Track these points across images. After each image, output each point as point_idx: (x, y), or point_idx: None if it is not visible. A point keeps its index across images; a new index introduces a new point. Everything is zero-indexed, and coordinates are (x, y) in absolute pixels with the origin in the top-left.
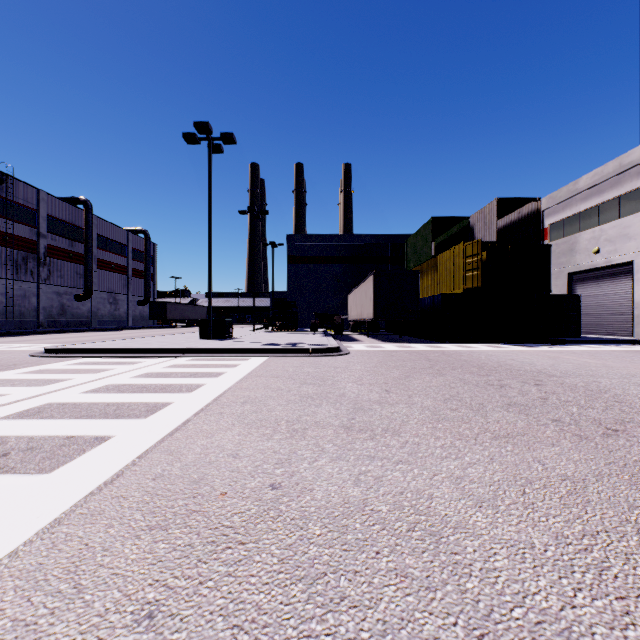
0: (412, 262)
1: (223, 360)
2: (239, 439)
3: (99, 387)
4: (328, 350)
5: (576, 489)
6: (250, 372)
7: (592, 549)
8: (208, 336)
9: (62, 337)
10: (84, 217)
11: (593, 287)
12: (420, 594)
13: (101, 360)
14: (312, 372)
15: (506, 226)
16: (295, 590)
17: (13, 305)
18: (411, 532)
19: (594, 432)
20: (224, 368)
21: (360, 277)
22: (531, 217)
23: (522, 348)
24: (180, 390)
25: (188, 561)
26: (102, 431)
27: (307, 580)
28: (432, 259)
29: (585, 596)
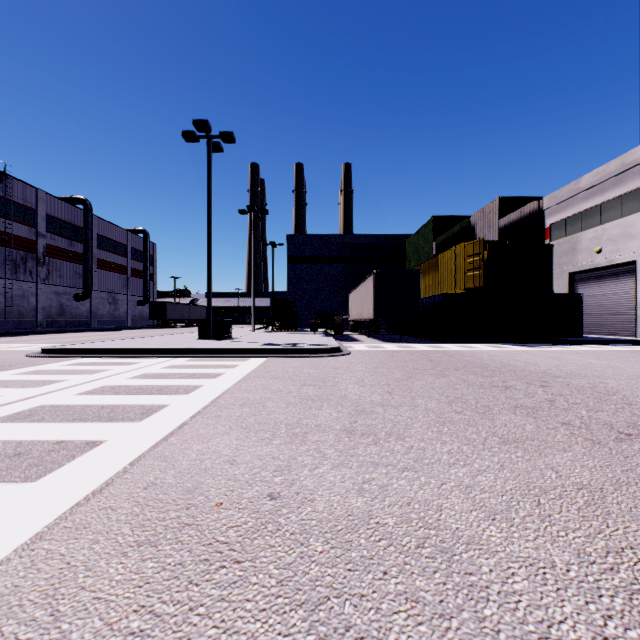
0: (413, 262)
1: (222, 360)
2: (236, 444)
3: (94, 388)
4: (328, 350)
5: (594, 499)
6: (249, 373)
7: (618, 569)
8: (207, 336)
9: (61, 337)
10: (83, 217)
11: (595, 287)
12: (433, 623)
13: (98, 360)
14: (312, 373)
15: (507, 225)
16: (295, 618)
17: (12, 305)
18: (420, 549)
19: (606, 436)
20: (223, 369)
21: (360, 277)
22: (533, 216)
23: (524, 348)
24: (177, 392)
25: (178, 583)
26: (94, 435)
27: (308, 606)
28: (433, 259)
29: (617, 625)
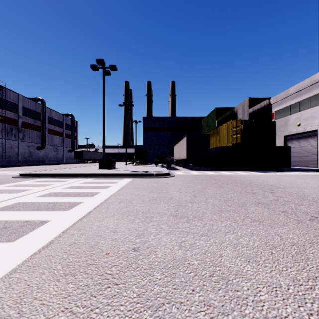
0: (206, 130)
1: (110, 179)
2: (117, 222)
3: (45, 194)
4: (163, 174)
5: (300, 251)
6: (124, 186)
7: (314, 288)
8: (103, 167)
9: (30, 168)
10: (41, 108)
11: (297, 143)
12: (219, 317)
13: (48, 179)
14: (155, 186)
15: (253, 112)
16: (146, 315)
17: (5, 152)
18: (211, 277)
19: (305, 218)
20: (110, 184)
21: (179, 138)
22: (266, 107)
23: (262, 173)
24: (87, 195)
25: (85, 295)
26: (44, 217)
27: (153, 308)
28: (216, 128)
29: (315, 318)
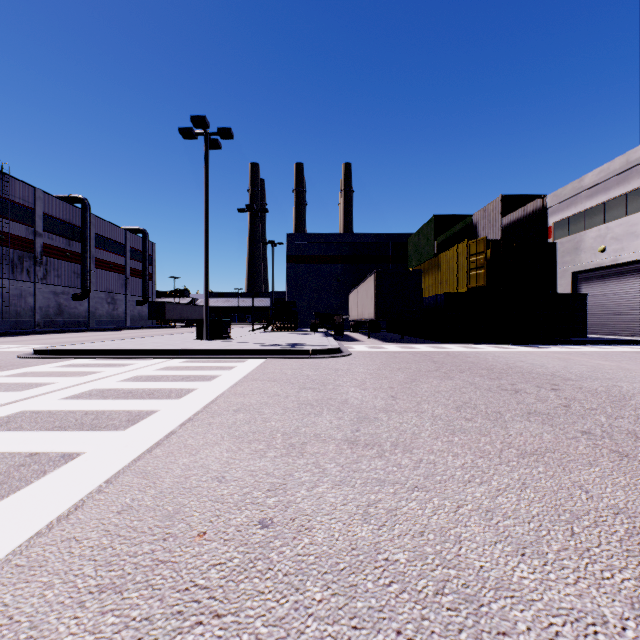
0: (414, 261)
1: (219, 362)
2: (227, 457)
3: (82, 392)
4: (328, 351)
5: (636, 527)
6: (246, 375)
7: None
8: (205, 336)
9: (57, 337)
10: (81, 216)
11: (599, 286)
12: None
13: (91, 362)
14: (312, 375)
15: (510, 224)
16: None
17: (9, 305)
18: (440, 596)
19: (633, 448)
20: (219, 371)
21: (361, 276)
22: (536, 214)
23: (529, 349)
24: (168, 396)
25: None
26: (72, 446)
27: None
28: (434, 258)
29: None
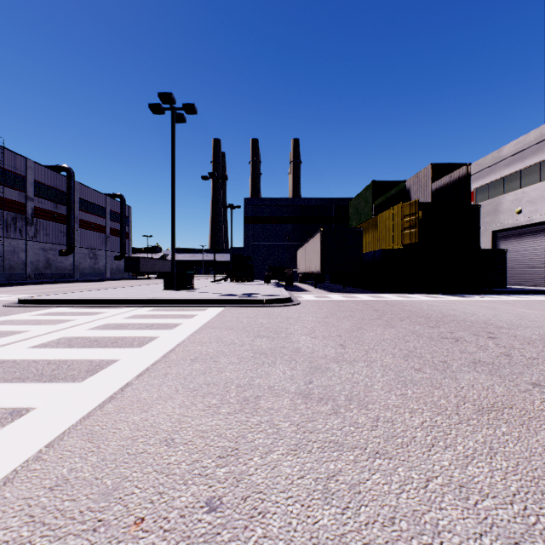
0: (354, 221)
1: (182, 310)
2: (179, 413)
3: (50, 340)
4: (280, 300)
5: None
6: (205, 323)
7: None
8: (171, 287)
9: (44, 288)
10: (67, 183)
11: (515, 243)
12: None
13: (67, 310)
14: (265, 323)
15: (438, 189)
16: None
17: (3, 259)
18: None
19: None
20: (181, 319)
21: (308, 235)
22: (462, 180)
23: (457, 298)
24: (131, 344)
25: None
26: (24, 401)
27: None
28: (372, 218)
29: None
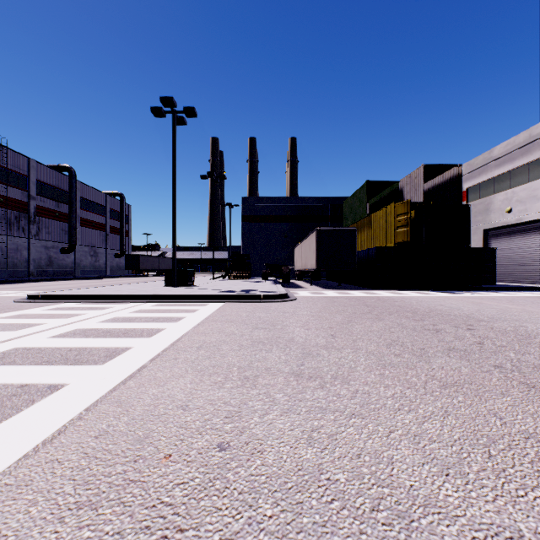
0: (349, 220)
1: (184, 305)
2: (190, 388)
3: (67, 332)
4: (277, 296)
5: None
6: (207, 317)
7: None
8: (173, 284)
9: (48, 285)
10: (68, 182)
11: (506, 241)
12: None
13: (76, 305)
14: (263, 317)
15: (431, 189)
16: None
17: (7, 257)
18: (376, 512)
19: (539, 380)
20: (184, 313)
21: (304, 233)
22: (453, 181)
23: (447, 294)
24: (141, 335)
25: None
26: (57, 378)
27: None
28: (367, 217)
29: None
